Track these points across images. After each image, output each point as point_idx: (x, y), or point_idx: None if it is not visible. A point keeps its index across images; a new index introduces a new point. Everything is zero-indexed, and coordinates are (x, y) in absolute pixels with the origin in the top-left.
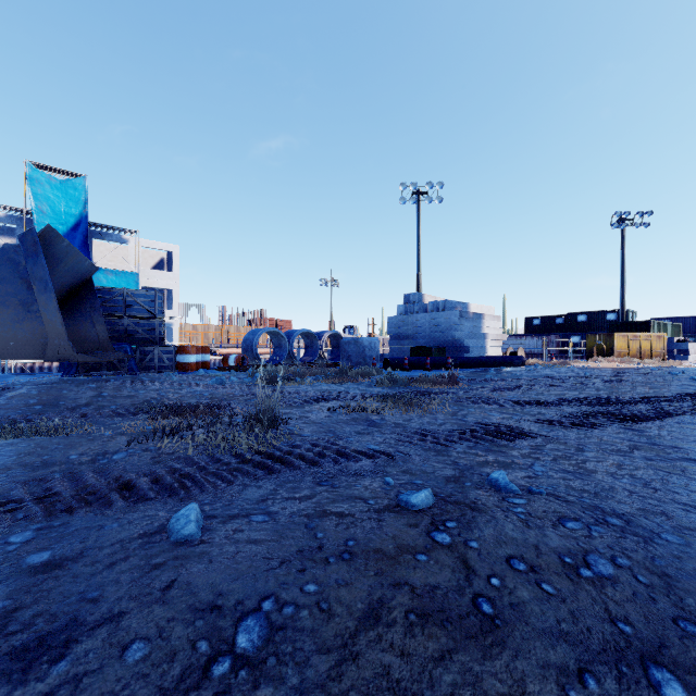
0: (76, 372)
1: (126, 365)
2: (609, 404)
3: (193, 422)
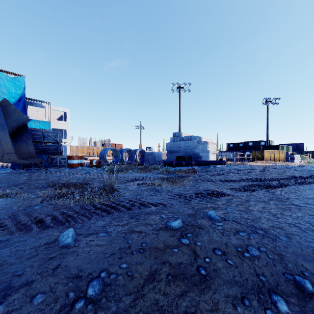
0: (19, 168)
1: (43, 165)
2: (260, 181)
3: (73, 191)
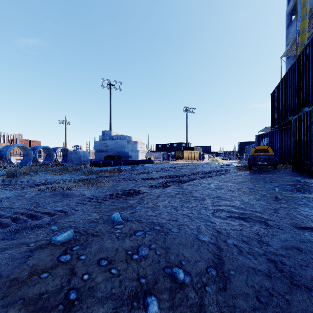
0: None
1: None
2: (175, 177)
3: None
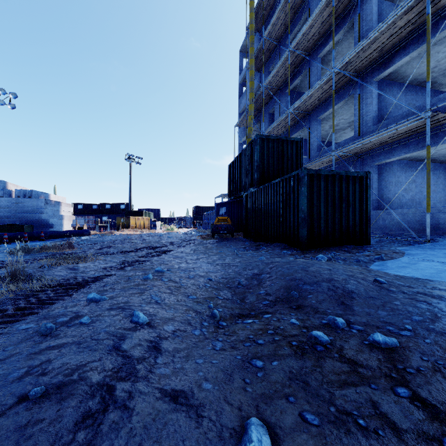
0: None
1: None
2: (154, 248)
3: None
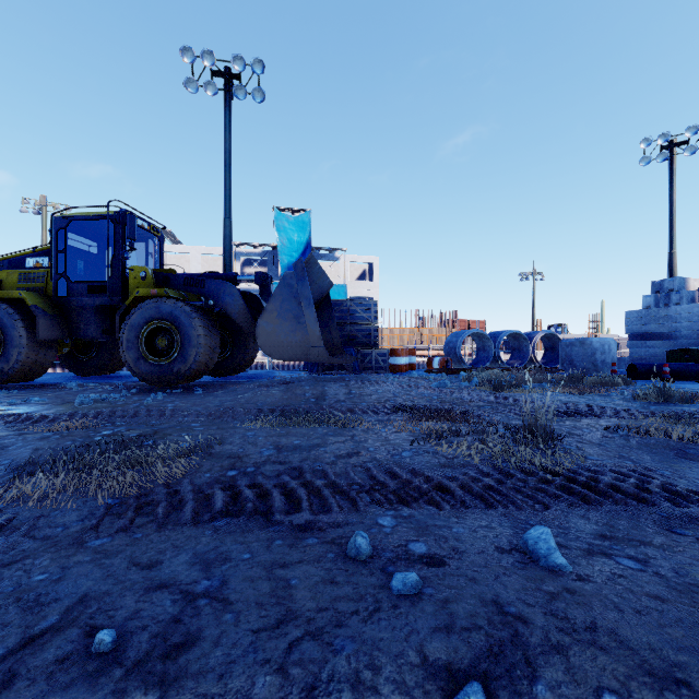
0: (317, 371)
1: (351, 366)
2: None
3: (456, 428)
